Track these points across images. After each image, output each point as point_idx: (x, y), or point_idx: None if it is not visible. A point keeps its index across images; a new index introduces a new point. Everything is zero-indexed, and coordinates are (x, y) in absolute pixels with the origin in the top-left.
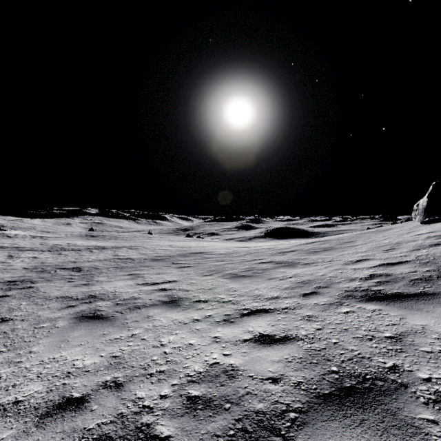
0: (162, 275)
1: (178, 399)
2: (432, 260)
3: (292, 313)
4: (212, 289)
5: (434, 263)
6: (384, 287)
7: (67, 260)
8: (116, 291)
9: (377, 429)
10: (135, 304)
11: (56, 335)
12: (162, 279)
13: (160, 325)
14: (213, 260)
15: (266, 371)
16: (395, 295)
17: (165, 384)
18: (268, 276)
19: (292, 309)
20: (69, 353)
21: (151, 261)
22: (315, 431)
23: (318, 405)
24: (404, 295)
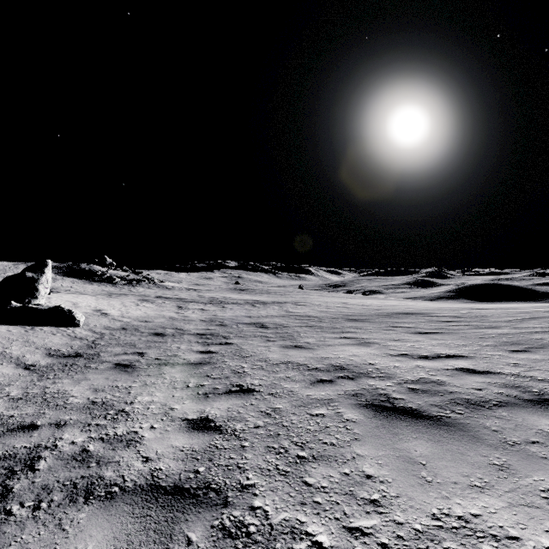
0: (410, 344)
1: None
2: None
3: None
4: None
5: None
6: None
7: (238, 314)
8: (371, 362)
9: None
10: (458, 396)
11: (372, 440)
12: (425, 350)
13: None
14: (463, 325)
15: None
16: None
17: None
18: None
19: None
20: (487, 512)
21: (348, 321)
22: None
23: None
24: None
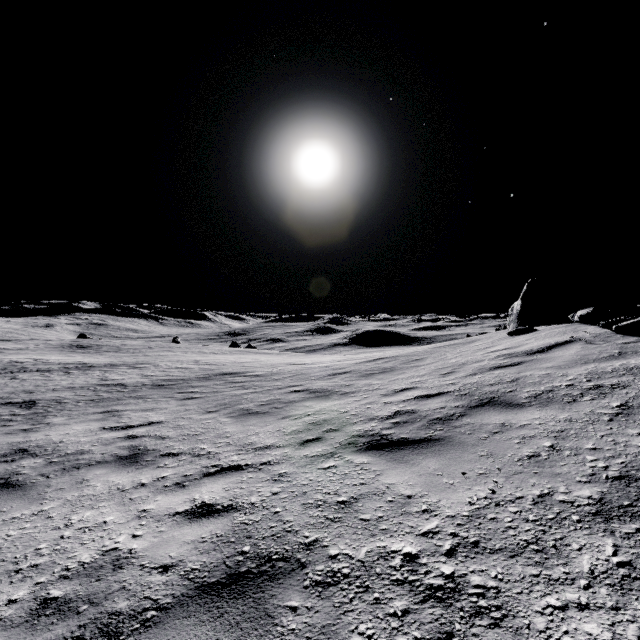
0: (148, 413)
1: (29, 603)
2: (472, 390)
3: (265, 471)
4: (199, 434)
5: (471, 396)
6: (395, 430)
7: (19, 389)
8: (63, 440)
9: (229, 624)
10: (76, 462)
11: None
12: (145, 419)
13: (89, 494)
14: (240, 386)
15: (165, 557)
16: (398, 441)
17: (27, 584)
18: (285, 413)
19: (271, 464)
20: None
21: (150, 389)
22: (161, 632)
23: (189, 598)
24: (407, 441)
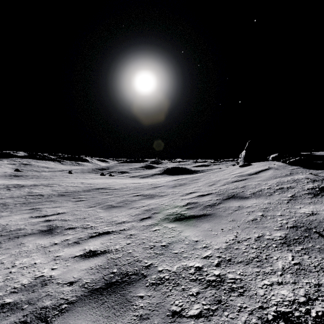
0: (57, 209)
1: None
2: (224, 192)
3: (122, 233)
4: (86, 218)
5: (223, 194)
6: (188, 211)
7: None
8: (8, 224)
9: (108, 307)
10: (16, 235)
11: None
12: (55, 212)
13: (25, 250)
14: (106, 194)
15: (71, 278)
16: (190, 216)
17: None
18: (131, 206)
19: (126, 230)
20: None
21: (57, 196)
22: (70, 314)
23: (85, 297)
24: (194, 216)
